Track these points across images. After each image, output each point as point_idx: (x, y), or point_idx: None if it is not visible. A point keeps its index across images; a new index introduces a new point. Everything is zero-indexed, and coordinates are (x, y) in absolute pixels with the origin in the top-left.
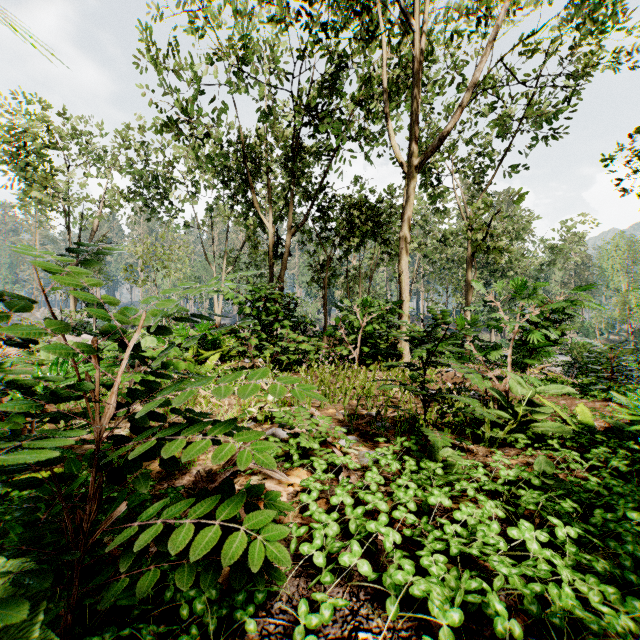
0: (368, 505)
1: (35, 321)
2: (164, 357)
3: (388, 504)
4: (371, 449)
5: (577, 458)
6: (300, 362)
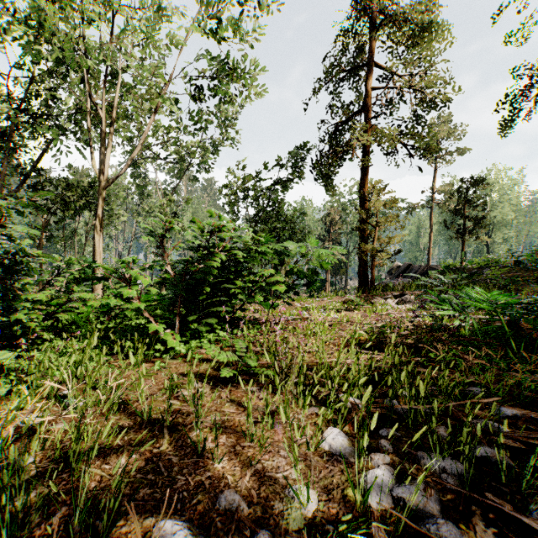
0: None
1: None
2: None
3: None
4: None
5: None
6: None
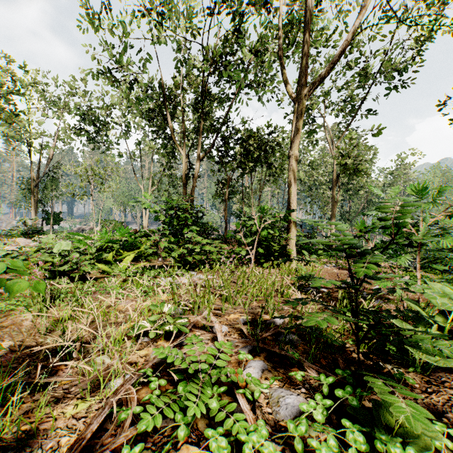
0: None
1: None
2: None
3: None
4: (284, 383)
5: None
6: (204, 261)
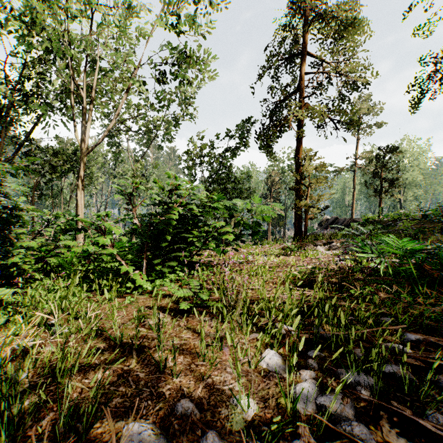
0: None
1: None
2: None
3: None
4: None
5: None
6: None
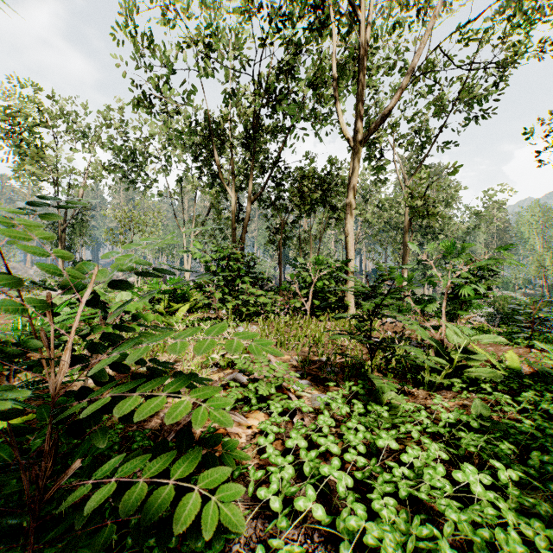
0: (321, 448)
1: (27, 277)
2: (119, 312)
3: (339, 445)
4: (322, 392)
5: (509, 401)
6: (258, 313)
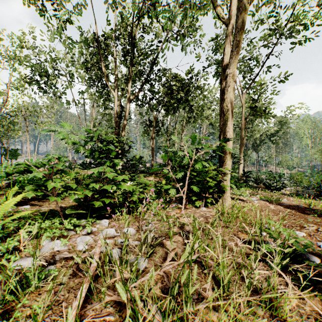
0: None
1: None
2: None
3: None
4: None
5: None
6: (123, 203)
